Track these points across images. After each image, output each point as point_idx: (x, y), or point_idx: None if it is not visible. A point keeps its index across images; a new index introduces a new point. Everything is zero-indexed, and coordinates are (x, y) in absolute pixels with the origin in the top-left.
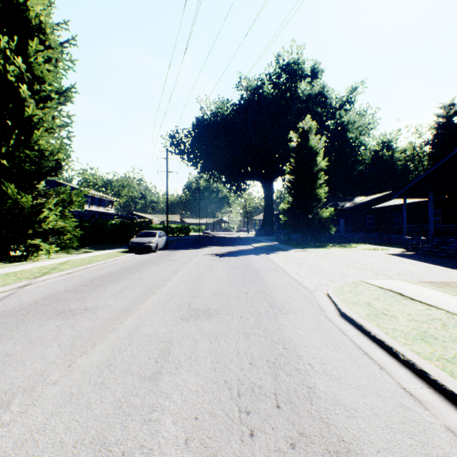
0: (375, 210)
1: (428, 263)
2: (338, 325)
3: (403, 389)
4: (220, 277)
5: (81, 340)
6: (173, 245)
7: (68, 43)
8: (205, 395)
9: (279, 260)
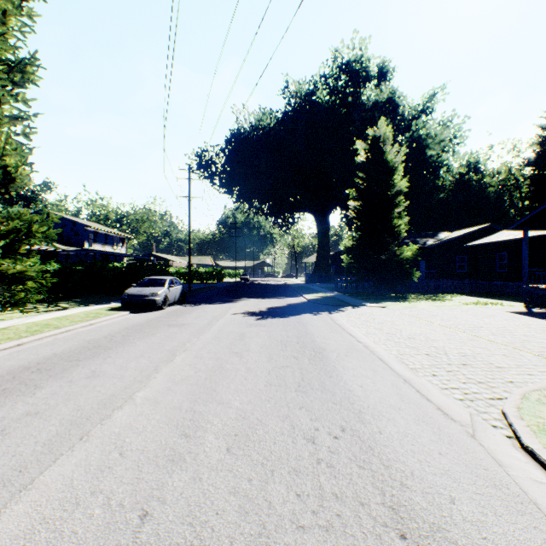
0: (468, 249)
1: None
2: None
3: None
4: (253, 371)
5: None
6: (194, 297)
7: None
8: None
9: (353, 325)
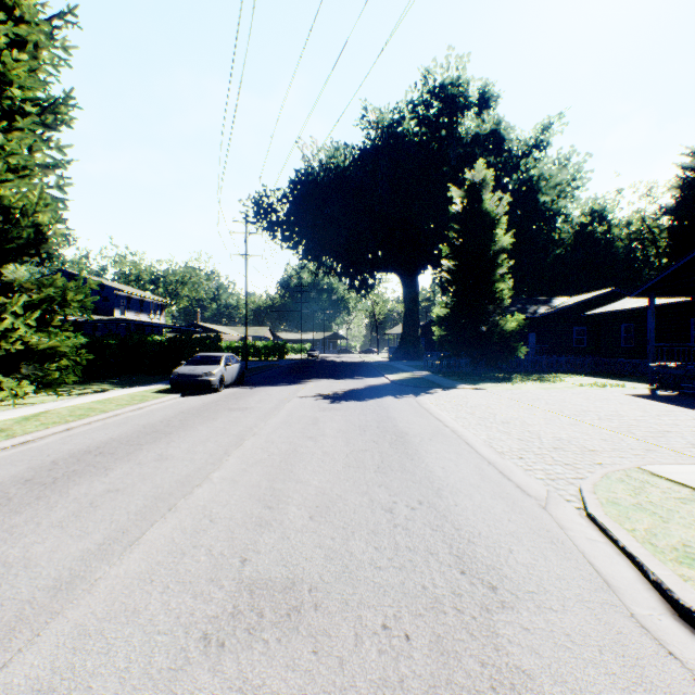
0: (589, 318)
1: None
2: None
3: None
4: (330, 454)
5: None
6: (253, 378)
7: (61, 18)
8: None
9: (442, 409)
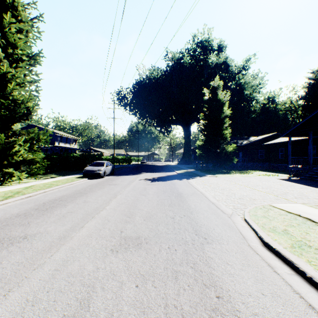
0: (265, 146)
1: (313, 187)
2: (266, 258)
3: None
4: (151, 200)
5: None
6: (117, 172)
7: (37, 19)
8: None
9: (197, 184)
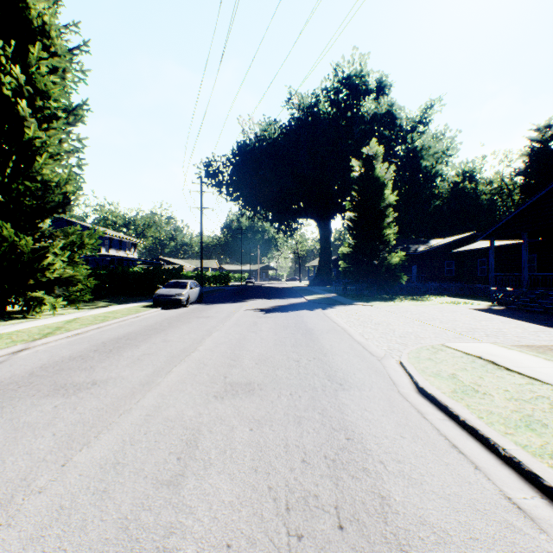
0: (456, 254)
1: (522, 320)
2: (416, 405)
3: (509, 500)
4: (265, 339)
5: (83, 426)
6: (208, 298)
7: (79, 49)
8: (242, 509)
9: (338, 317)
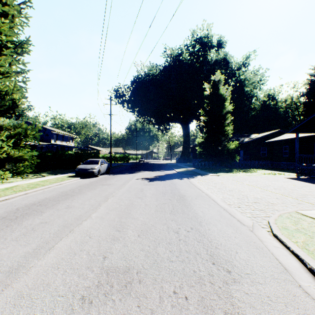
0: (267, 143)
1: None
2: None
3: None
4: (148, 205)
5: None
6: (114, 170)
7: (24, 3)
8: None
9: (201, 184)
